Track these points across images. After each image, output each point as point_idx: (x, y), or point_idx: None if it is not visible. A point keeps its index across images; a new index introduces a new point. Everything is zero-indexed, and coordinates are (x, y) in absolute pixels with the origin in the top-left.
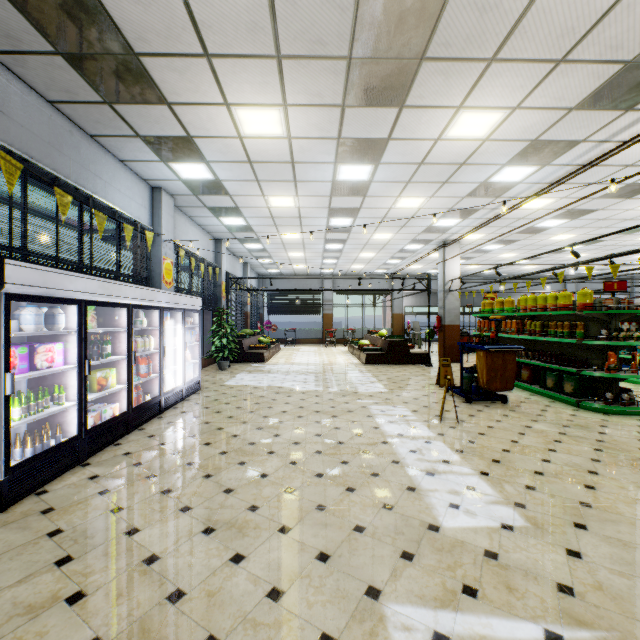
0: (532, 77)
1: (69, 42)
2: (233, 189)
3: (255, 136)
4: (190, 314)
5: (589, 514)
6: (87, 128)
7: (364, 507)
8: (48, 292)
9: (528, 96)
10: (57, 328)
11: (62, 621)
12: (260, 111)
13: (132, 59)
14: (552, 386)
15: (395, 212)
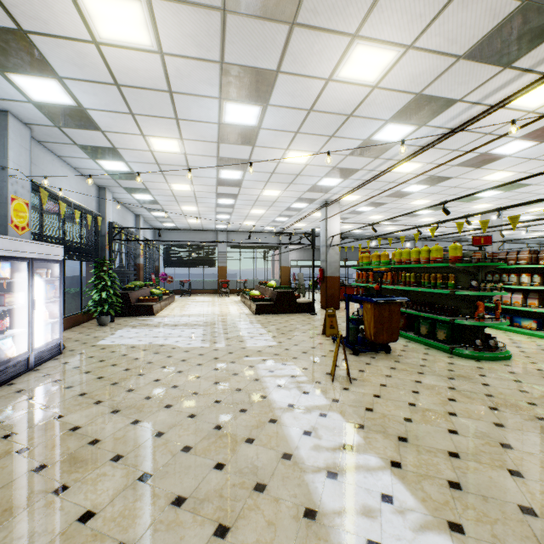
0: (433, 3)
1: None
2: (104, 123)
3: (116, 43)
4: (48, 265)
5: (542, 532)
6: None
7: None
8: None
9: (424, 32)
10: None
11: None
12: None
13: None
14: (426, 333)
15: (283, 167)
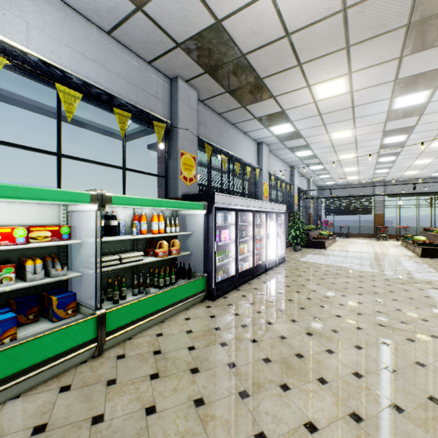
0: None
1: (232, 85)
2: (306, 134)
3: (325, 98)
4: (278, 215)
5: None
6: (232, 121)
7: (424, 353)
8: (226, 206)
9: None
10: (227, 222)
11: (251, 347)
12: (330, 82)
13: (258, 82)
14: None
15: None
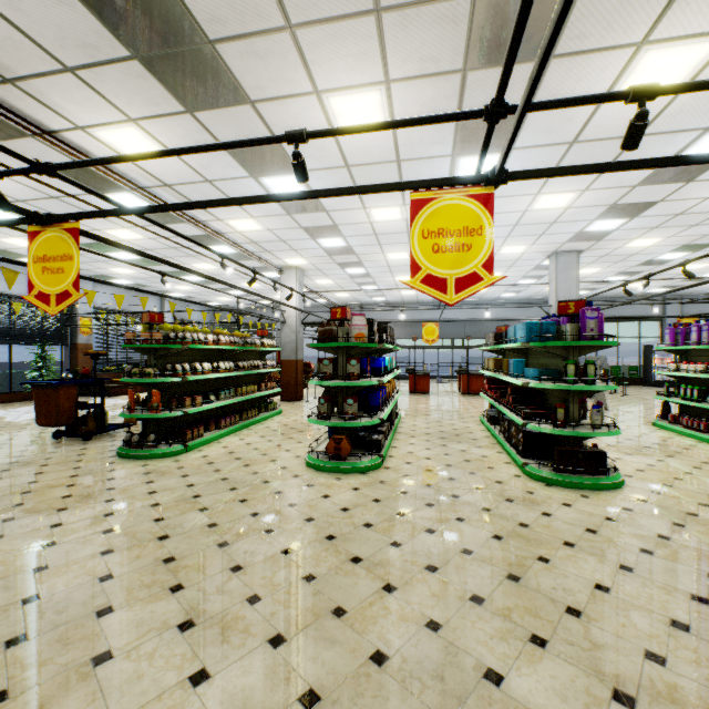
0: None
1: None
2: None
3: None
4: None
5: None
6: None
7: None
8: None
9: None
10: None
11: None
12: None
13: None
14: None
15: (142, 244)
